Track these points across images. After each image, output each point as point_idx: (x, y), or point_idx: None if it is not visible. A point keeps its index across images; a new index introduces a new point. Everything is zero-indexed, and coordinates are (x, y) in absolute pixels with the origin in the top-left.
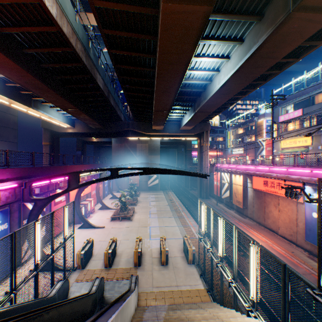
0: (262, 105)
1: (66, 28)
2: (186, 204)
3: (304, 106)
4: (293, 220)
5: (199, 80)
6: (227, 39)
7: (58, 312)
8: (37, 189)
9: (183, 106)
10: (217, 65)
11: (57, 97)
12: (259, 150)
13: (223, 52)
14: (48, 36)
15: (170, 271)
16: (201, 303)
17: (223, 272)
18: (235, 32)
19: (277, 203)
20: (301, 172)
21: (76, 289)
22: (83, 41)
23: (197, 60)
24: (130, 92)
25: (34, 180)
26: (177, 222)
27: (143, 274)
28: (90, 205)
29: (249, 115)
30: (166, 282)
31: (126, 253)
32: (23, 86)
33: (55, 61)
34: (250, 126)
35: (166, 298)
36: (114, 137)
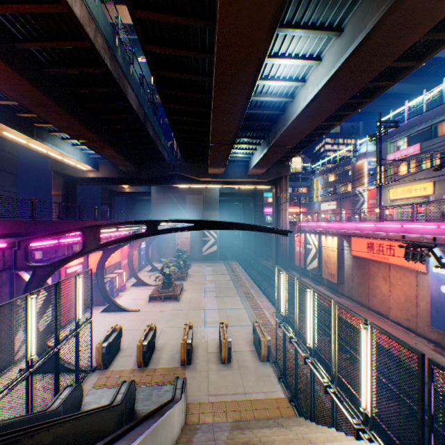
0: (362, 141)
1: (79, 10)
2: (256, 279)
3: (423, 140)
4: (411, 297)
5: (276, 96)
6: (319, 28)
7: (52, 435)
8: (38, 253)
9: (252, 138)
10: (302, 72)
11: (70, 120)
12: (359, 203)
13: (312, 51)
14: (52, 22)
15: (234, 372)
16: (281, 419)
17: (315, 371)
18: (331, 17)
19: (388, 274)
20: (422, 229)
21: (93, 399)
22: (106, 34)
23: (274, 62)
24: (176, 115)
25: (33, 238)
26: (244, 303)
27: (194, 376)
28: (119, 279)
29: (344, 156)
30: (228, 388)
31: (169, 347)
32: (19, 102)
33: (65, 65)
34: (346, 170)
35: (229, 412)
36: (155, 185)
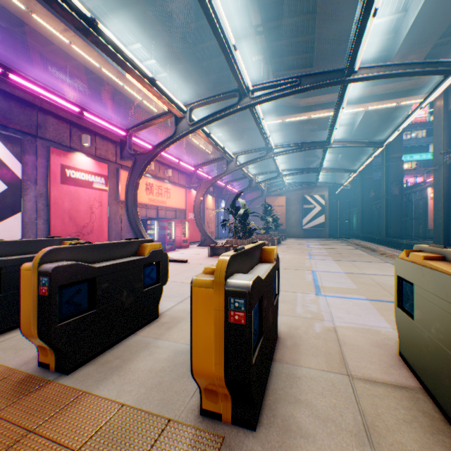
0: None
1: None
2: None
3: None
4: None
5: None
6: None
7: None
8: None
9: None
10: None
11: None
12: None
13: None
14: None
15: None
16: None
17: None
18: None
19: None
20: None
21: None
22: None
23: None
24: None
25: None
26: None
27: None
28: (175, 228)
29: None
30: None
31: None
32: None
33: None
34: None
35: None
36: (236, 125)
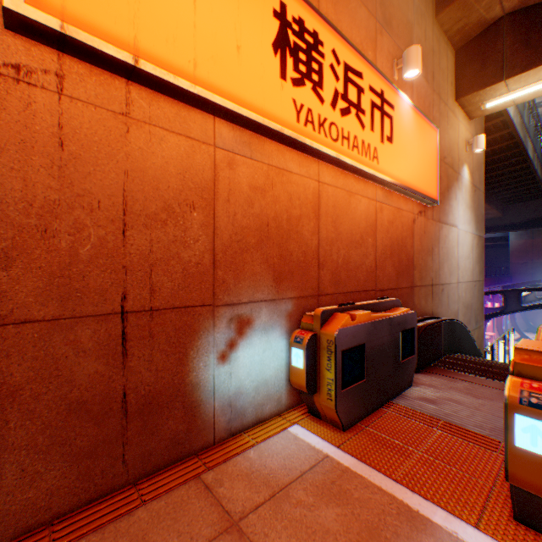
0: None
1: (510, 111)
2: None
3: None
4: None
5: None
6: None
7: None
8: None
9: None
10: None
11: None
12: None
13: None
14: None
15: None
16: None
17: None
18: None
19: None
20: None
21: None
22: (519, 109)
23: None
24: None
25: None
26: None
27: None
28: (489, 342)
29: None
30: None
31: None
32: None
33: None
34: None
35: None
36: (523, 229)
